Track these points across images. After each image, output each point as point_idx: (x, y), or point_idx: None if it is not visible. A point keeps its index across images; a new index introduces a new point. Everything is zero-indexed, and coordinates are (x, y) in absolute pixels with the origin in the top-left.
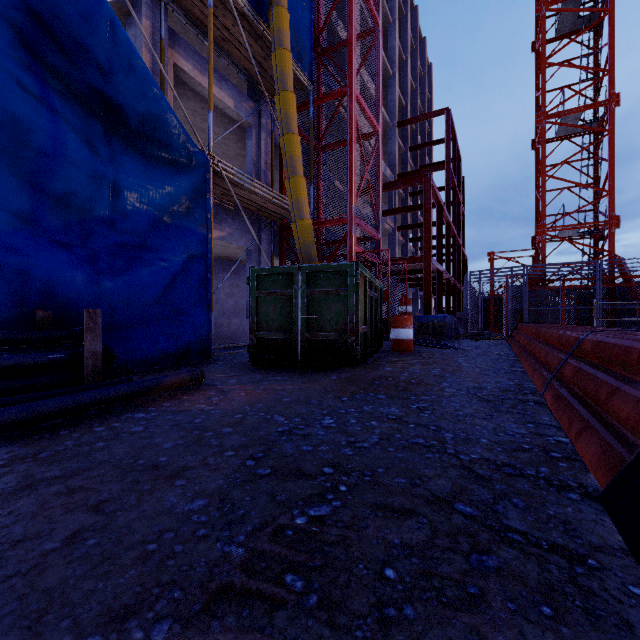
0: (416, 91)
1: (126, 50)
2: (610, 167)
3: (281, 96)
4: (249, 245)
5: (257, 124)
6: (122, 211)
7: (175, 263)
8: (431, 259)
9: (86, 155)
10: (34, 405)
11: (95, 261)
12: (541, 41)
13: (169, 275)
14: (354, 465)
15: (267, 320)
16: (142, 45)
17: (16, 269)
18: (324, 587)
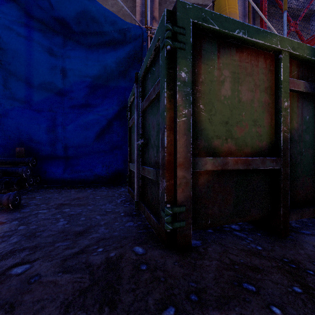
0: None
1: None
2: None
3: None
4: None
5: None
6: (68, 85)
7: (108, 113)
8: None
9: (43, 57)
10: None
11: (54, 118)
12: None
13: (103, 122)
14: None
15: (133, 150)
16: None
17: (16, 127)
18: None
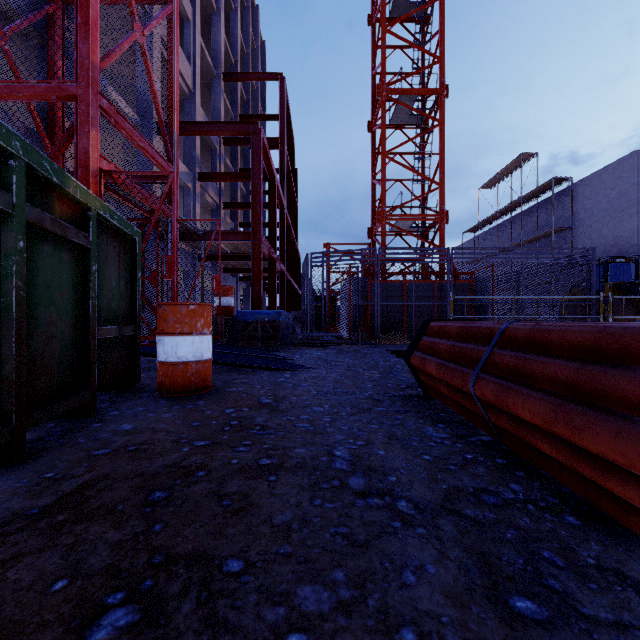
0: (248, 57)
1: None
2: (441, 159)
3: None
4: None
5: None
6: None
7: None
8: (262, 237)
9: None
10: None
11: None
12: (382, 3)
13: None
14: None
15: None
16: None
17: None
18: None
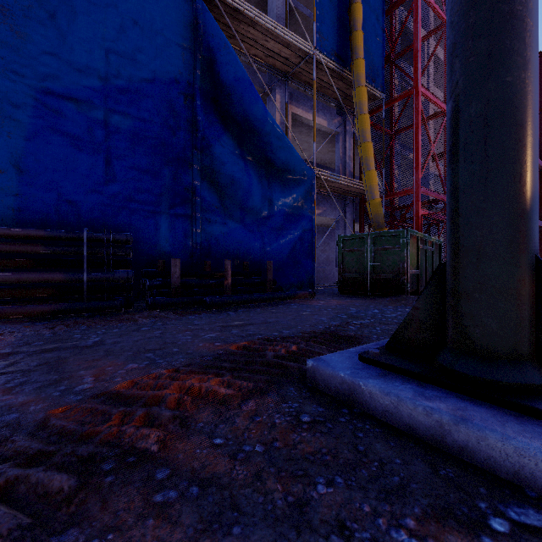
0: None
1: (277, 133)
2: None
3: (359, 119)
4: (337, 216)
5: (343, 131)
6: (273, 211)
7: (296, 235)
8: None
9: (260, 188)
10: (259, 296)
11: (262, 238)
12: None
13: (293, 242)
14: (379, 318)
15: (348, 266)
16: (276, 110)
17: (236, 244)
18: (358, 328)
